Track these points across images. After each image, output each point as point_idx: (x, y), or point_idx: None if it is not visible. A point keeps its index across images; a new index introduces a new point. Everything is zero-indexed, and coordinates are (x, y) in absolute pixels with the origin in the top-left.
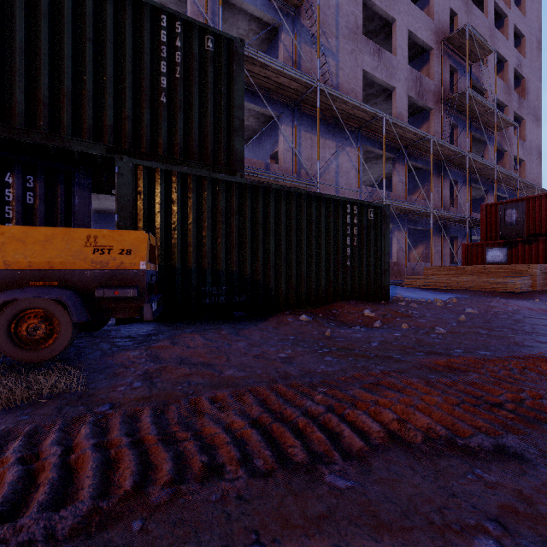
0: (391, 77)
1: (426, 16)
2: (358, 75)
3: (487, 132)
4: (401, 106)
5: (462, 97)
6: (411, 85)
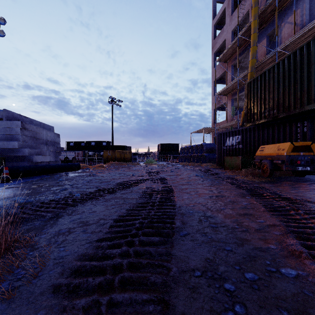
0: None
1: None
2: None
3: None
4: None
5: None
6: None
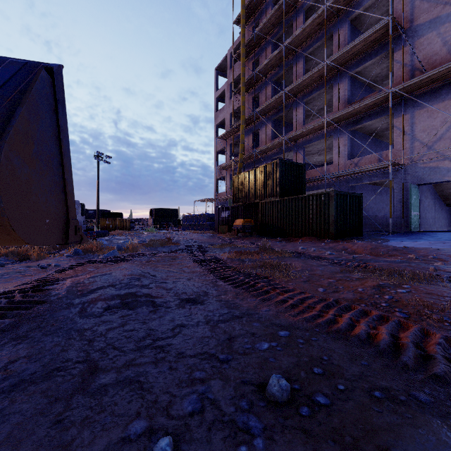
0: None
1: None
2: None
3: None
4: None
5: None
6: None
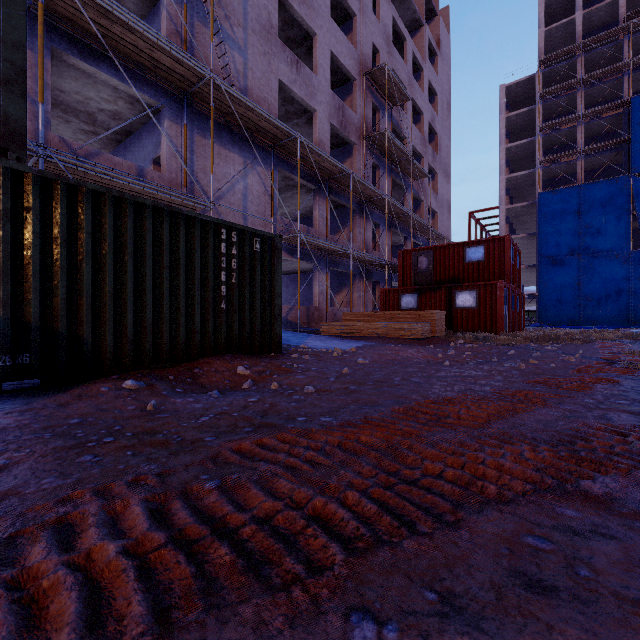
0: (312, 97)
1: (349, 42)
2: (272, 84)
3: (407, 179)
4: (322, 132)
5: (383, 138)
6: (333, 112)
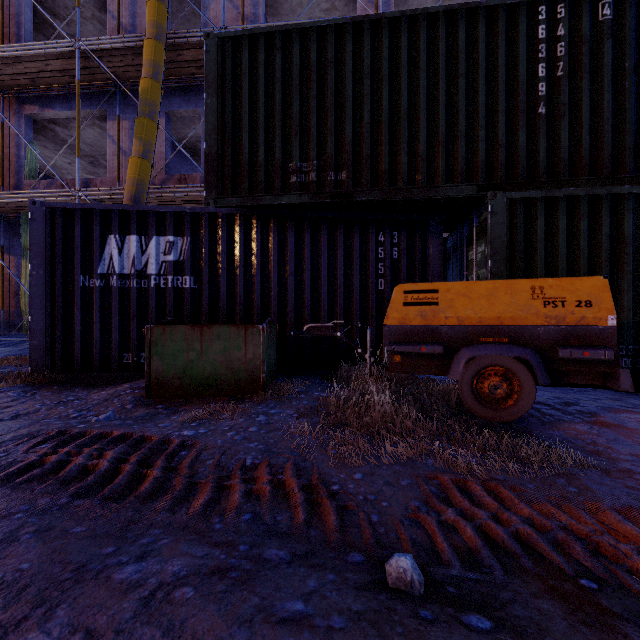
0: None
1: None
2: None
3: None
4: None
5: None
6: None
